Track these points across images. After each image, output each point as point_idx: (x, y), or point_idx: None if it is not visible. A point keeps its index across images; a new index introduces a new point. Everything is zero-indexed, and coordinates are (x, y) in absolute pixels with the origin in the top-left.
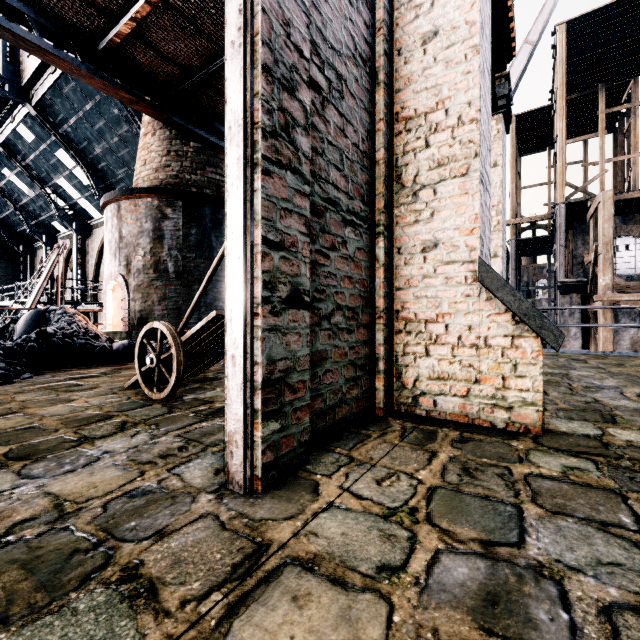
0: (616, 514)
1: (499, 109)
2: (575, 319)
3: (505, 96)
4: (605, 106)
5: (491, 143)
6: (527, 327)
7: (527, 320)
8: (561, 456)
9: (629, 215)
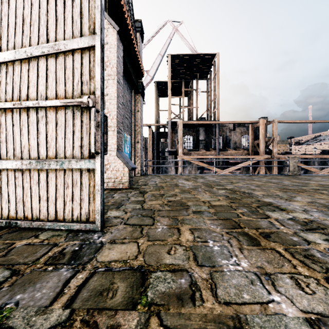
0: (128, 193)
1: (139, 92)
2: (173, 164)
3: (141, 89)
4: (185, 87)
5: (137, 103)
6: (126, 166)
7: (125, 164)
8: (128, 190)
9: (189, 128)
